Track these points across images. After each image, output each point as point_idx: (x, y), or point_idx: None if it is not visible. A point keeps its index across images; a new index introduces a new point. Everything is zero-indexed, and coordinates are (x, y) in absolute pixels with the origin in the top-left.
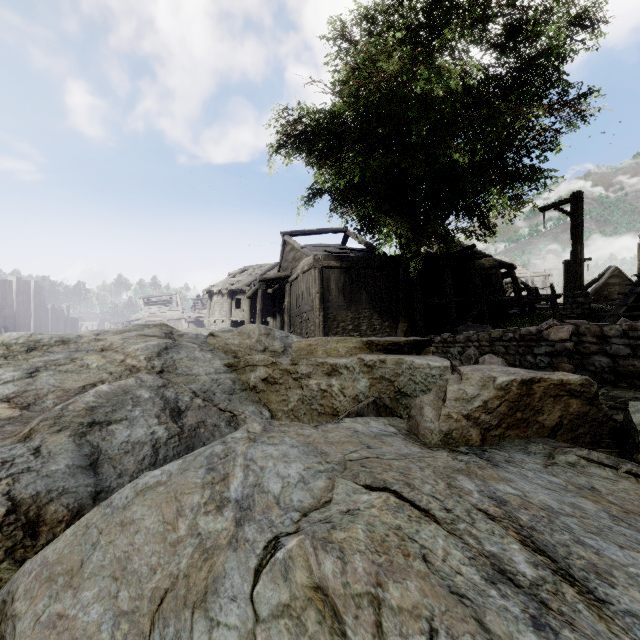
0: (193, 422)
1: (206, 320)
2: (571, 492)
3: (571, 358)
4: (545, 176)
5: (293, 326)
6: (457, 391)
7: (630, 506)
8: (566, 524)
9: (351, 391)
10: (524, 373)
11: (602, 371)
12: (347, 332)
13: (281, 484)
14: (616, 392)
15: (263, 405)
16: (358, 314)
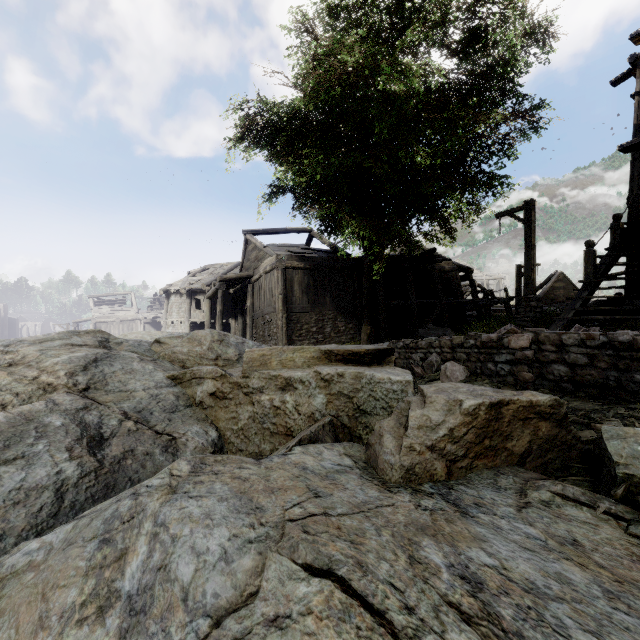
0: (118, 452)
1: (163, 321)
2: (553, 552)
3: (531, 366)
4: (502, 183)
5: (255, 328)
6: (420, 417)
7: (621, 569)
8: (558, 619)
9: (306, 408)
10: (492, 394)
11: (561, 380)
12: (311, 334)
13: (195, 565)
14: (576, 403)
15: (210, 423)
16: (322, 316)
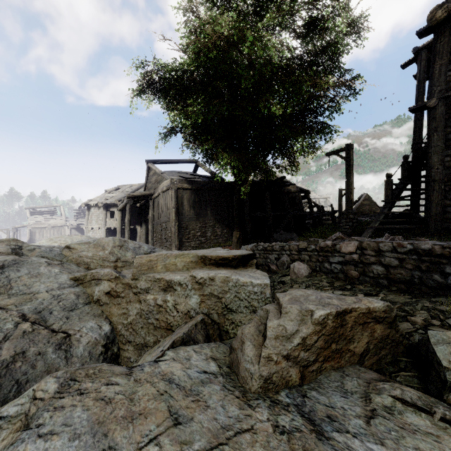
0: (8, 356)
1: (84, 227)
2: None
3: (356, 266)
4: (332, 130)
5: (155, 233)
6: (277, 327)
7: None
8: None
9: (183, 307)
10: (337, 303)
11: (378, 277)
12: (196, 237)
13: None
14: (391, 296)
15: (105, 318)
16: (205, 224)
